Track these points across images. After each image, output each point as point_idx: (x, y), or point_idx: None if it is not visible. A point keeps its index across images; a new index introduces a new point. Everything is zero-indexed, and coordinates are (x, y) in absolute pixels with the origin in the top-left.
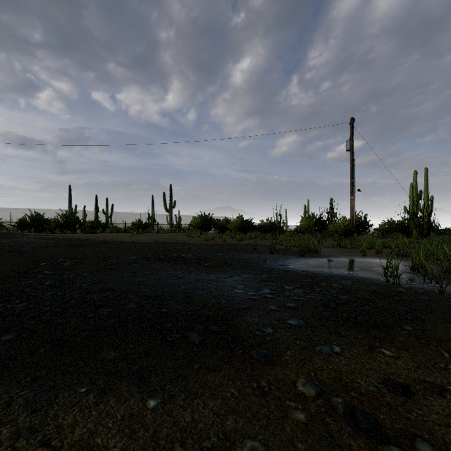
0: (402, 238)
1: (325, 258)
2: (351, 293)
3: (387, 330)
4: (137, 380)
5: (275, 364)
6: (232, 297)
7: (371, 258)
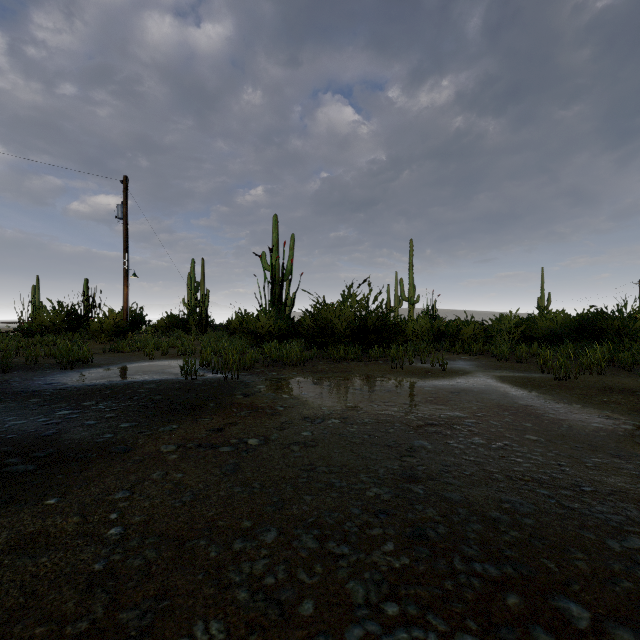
0: (183, 336)
1: (106, 368)
2: (162, 393)
3: (200, 409)
4: (5, 505)
5: (135, 449)
6: (16, 429)
7: (159, 360)
